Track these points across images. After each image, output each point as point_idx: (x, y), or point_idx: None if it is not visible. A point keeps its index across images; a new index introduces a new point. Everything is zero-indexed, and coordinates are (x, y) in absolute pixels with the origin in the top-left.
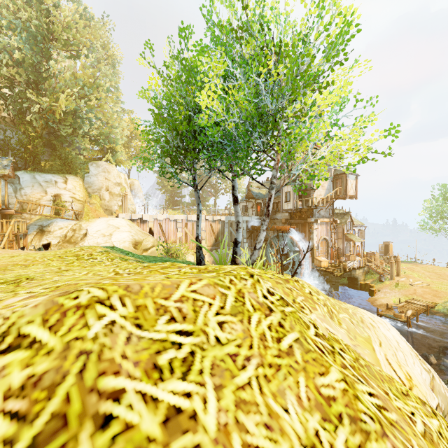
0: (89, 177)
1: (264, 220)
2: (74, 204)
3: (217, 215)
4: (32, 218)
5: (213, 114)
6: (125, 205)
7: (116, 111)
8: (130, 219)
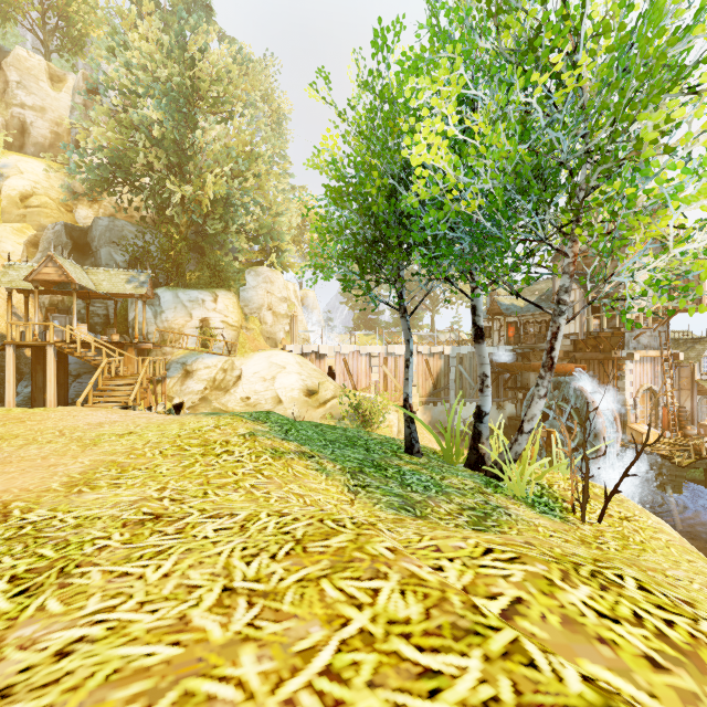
0: (246, 291)
1: (541, 377)
2: (226, 332)
3: (436, 345)
4: (174, 352)
5: (439, 177)
6: (294, 332)
7: (283, 191)
8: (301, 353)
